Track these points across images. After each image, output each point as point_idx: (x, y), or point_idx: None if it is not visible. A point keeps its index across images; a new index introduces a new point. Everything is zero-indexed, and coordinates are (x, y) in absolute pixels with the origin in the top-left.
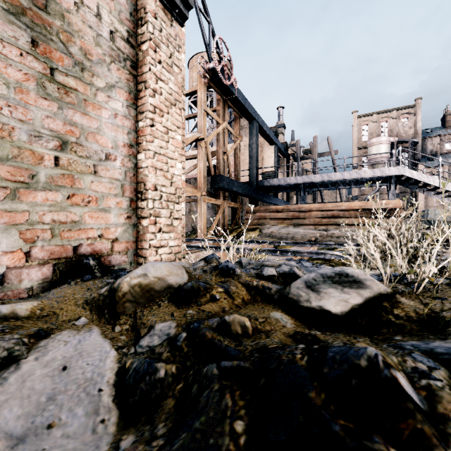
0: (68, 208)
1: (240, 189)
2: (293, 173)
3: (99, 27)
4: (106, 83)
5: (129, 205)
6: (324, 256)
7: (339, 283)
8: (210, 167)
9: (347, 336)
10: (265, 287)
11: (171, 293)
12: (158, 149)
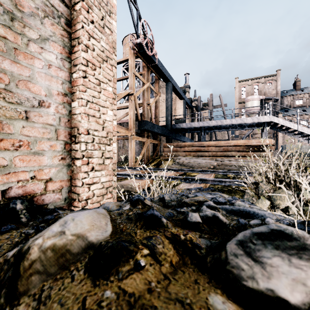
0: None
1: (159, 131)
2: (195, 119)
3: None
4: (39, 35)
5: (63, 147)
6: (224, 183)
7: (282, 249)
8: (137, 114)
9: None
10: (193, 243)
11: (90, 256)
12: (90, 98)
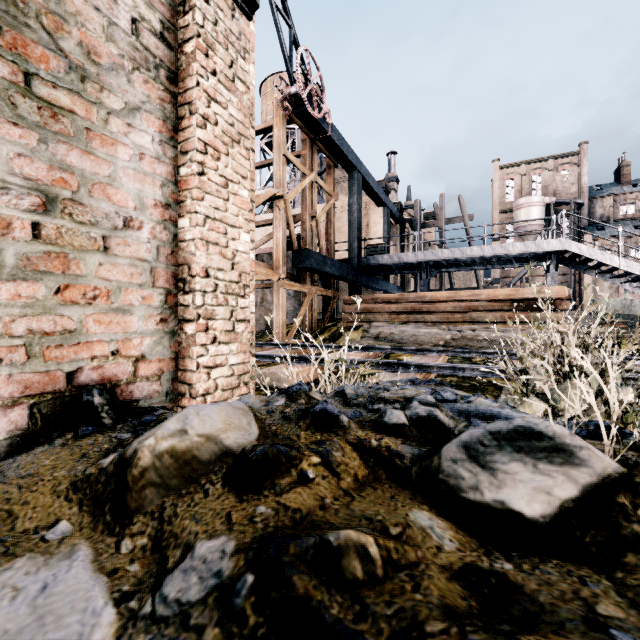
0: (56, 308)
1: (335, 270)
2: (410, 246)
3: (112, 11)
4: (125, 103)
5: (164, 301)
6: (463, 372)
7: (527, 452)
8: (292, 237)
9: (566, 575)
10: (392, 451)
11: (228, 466)
12: (211, 212)
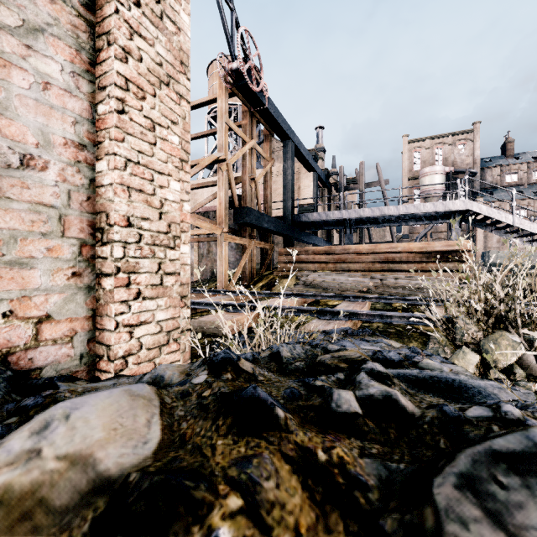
0: None
1: (272, 226)
2: (335, 206)
3: None
4: (23, 20)
5: (77, 252)
6: (390, 319)
7: None
8: (233, 197)
9: None
10: (349, 474)
11: (95, 516)
12: (133, 155)
